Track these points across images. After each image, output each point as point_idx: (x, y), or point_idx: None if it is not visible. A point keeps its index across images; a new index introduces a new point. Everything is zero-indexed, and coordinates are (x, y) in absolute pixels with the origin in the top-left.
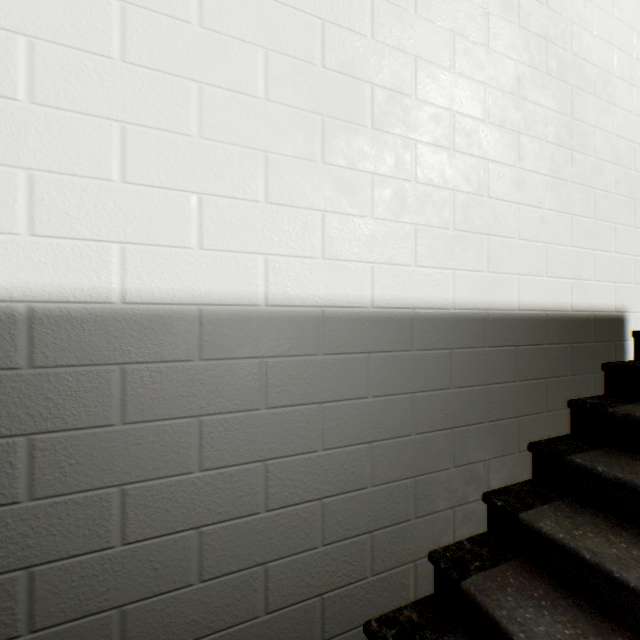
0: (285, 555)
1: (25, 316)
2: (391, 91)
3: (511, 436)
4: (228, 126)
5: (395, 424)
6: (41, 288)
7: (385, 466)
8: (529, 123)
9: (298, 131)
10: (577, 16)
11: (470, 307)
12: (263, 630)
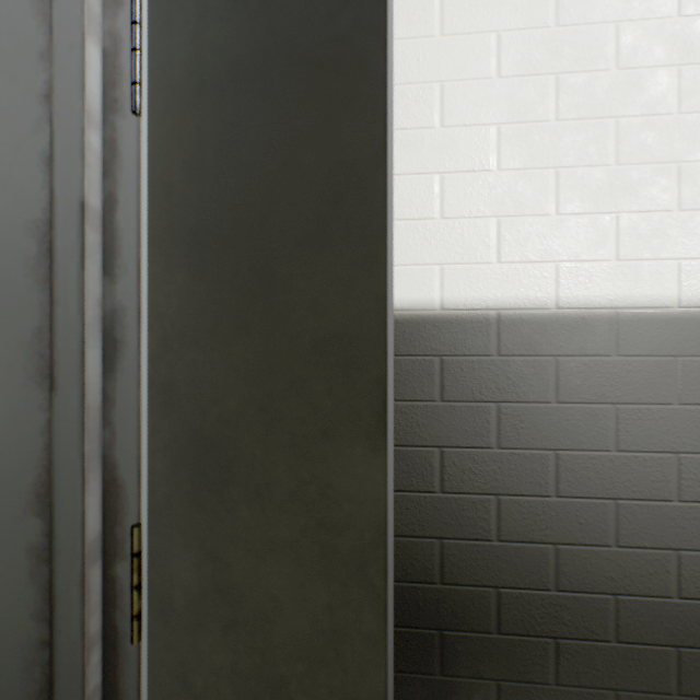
0: (698, 549)
1: (494, 320)
2: None
3: None
4: (640, 148)
5: None
6: (503, 300)
7: None
8: None
9: None
10: None
11: None
12: (675, 612)
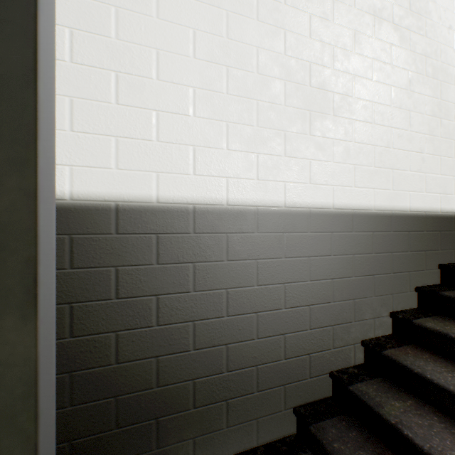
0: (293, 331)
1: (192, 210)
2: (342, 95)
3: (405, 282)
4: (268, 120)
5: (344, 270)
6: (197, 198)
7: (339, 292)
8: (415, 105)
9: (298, 120)
10: (444, 39)
11: (383, 209)
12: (283, 367)
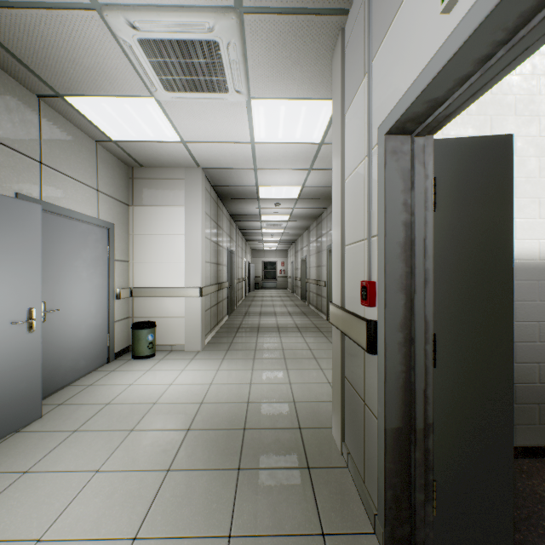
0: None
1: None
2: None
3: None
4: (524, 191)
5: None
6: None
7: None
8: None
9: None
10: None
11: None
12: (537, 389)
